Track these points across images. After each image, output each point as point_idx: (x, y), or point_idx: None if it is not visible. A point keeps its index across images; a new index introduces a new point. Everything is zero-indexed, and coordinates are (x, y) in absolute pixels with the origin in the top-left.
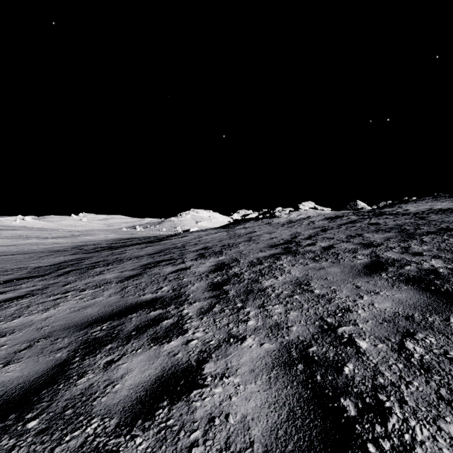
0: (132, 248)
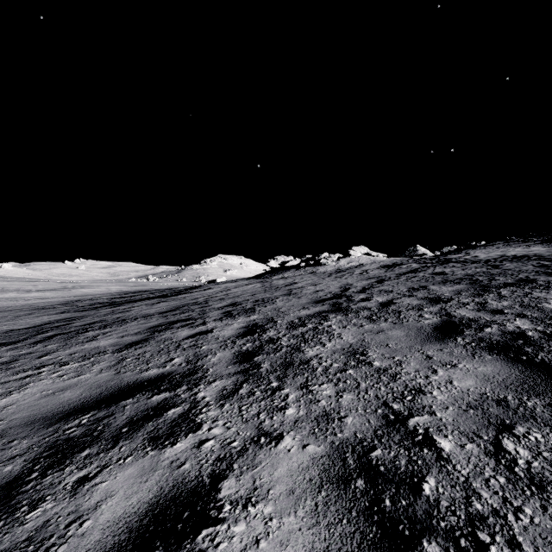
0: (140, 304)
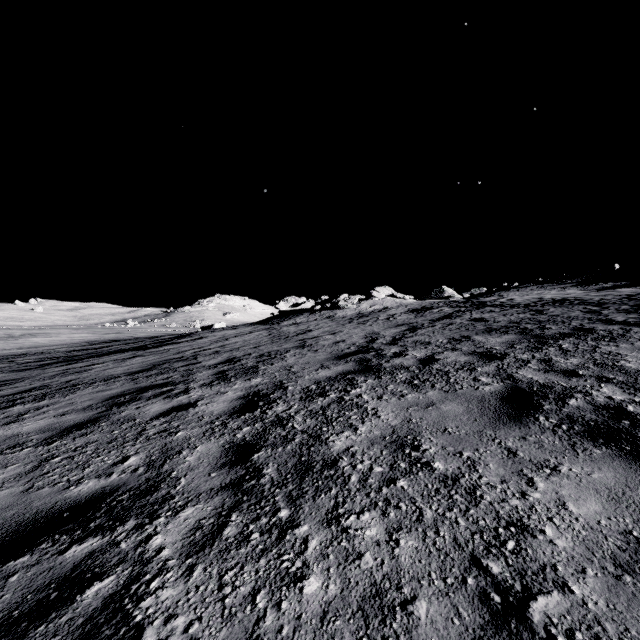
0: (105, 359)
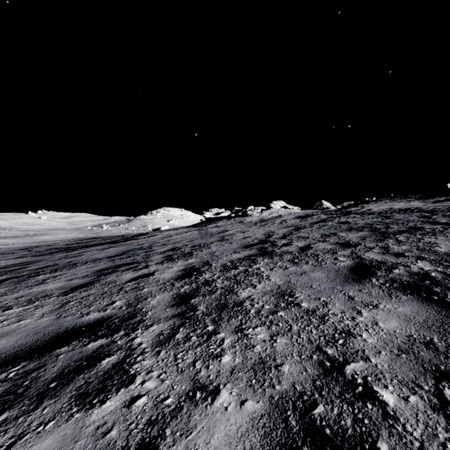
0: (91, 249)
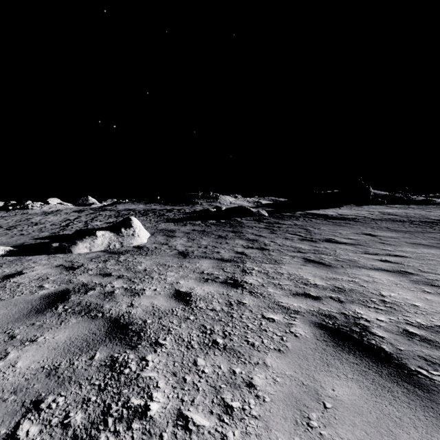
0: None
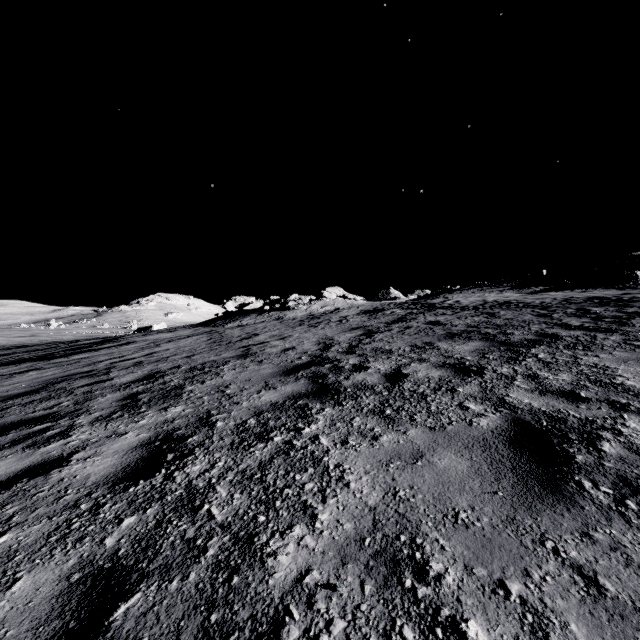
0: None
